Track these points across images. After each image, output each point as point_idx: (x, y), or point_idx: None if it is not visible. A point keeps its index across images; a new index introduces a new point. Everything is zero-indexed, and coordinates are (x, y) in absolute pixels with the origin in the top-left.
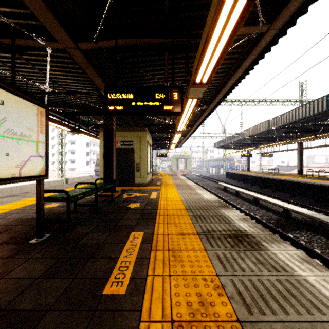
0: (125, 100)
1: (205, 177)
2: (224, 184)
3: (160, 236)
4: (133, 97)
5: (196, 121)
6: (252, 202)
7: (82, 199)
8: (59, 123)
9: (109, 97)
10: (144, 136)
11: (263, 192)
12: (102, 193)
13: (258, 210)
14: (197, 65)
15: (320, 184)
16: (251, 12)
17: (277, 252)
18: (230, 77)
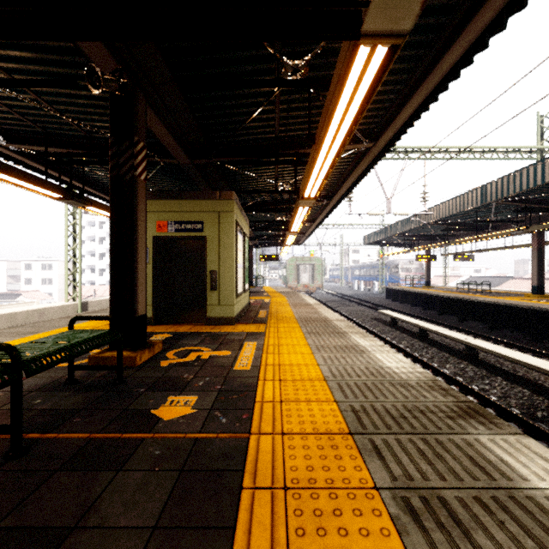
0: None
1: (347, 298)
2: (392, 314)
3: None
4: None
5: (340, 185)
6: (464, 356)
7: (40, 374)
8: (20, 173)
9: None
10: (228, 211)
11: (469, 328)
12: (104, 351)
13: (487, 378)
14: None
15: None
16: None
17: None
18: (450, 41)
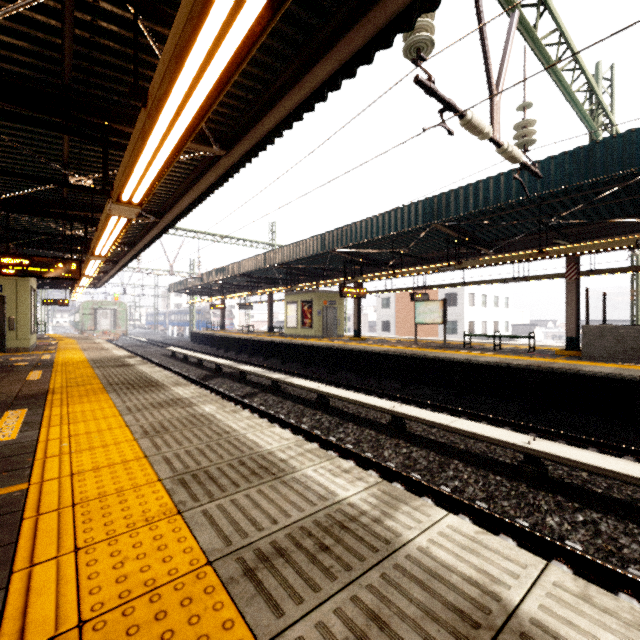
0: (20, 266)
1: (155, 343)
2: (173, 349)
3: (59, 370)
4: (29, 264)
5: (122, 257)
6: (196, 365)
7: None
8: None
9: (1, 262)
10: (25, 280)
11: (227, 355)
12: None
13: (195, 370)
14: (92, 251)
15: (265, 340)
16: (146, 206)
17: (140, 366)
18: (147, 232)
